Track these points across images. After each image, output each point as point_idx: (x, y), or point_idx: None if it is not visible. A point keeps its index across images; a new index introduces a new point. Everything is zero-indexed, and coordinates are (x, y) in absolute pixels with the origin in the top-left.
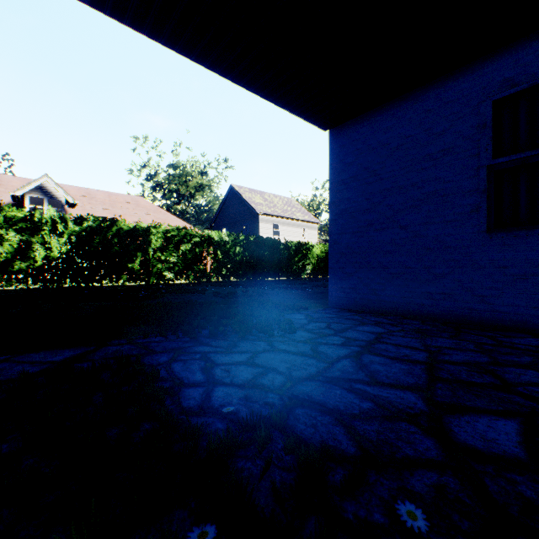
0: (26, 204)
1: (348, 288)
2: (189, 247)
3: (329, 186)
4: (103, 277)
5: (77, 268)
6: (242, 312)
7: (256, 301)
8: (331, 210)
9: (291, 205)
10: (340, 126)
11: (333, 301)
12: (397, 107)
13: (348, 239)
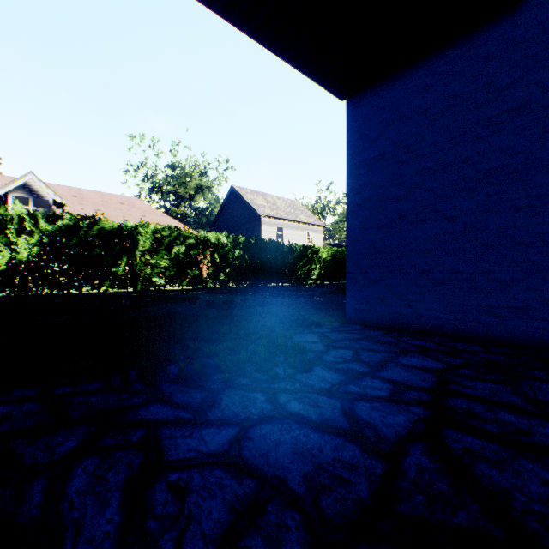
0: (9, 203)
1: (372, 298)
2: (182, 249)
3: (347, 169)
4: (81, 283)
5: (50, 272)
6: (236, 332)
7: (255, 315)
8: (349, 199)
9: (295, 208)
10: (362, 93)
11: (353, 315)
12: (441, 59)
13: (372, 236)
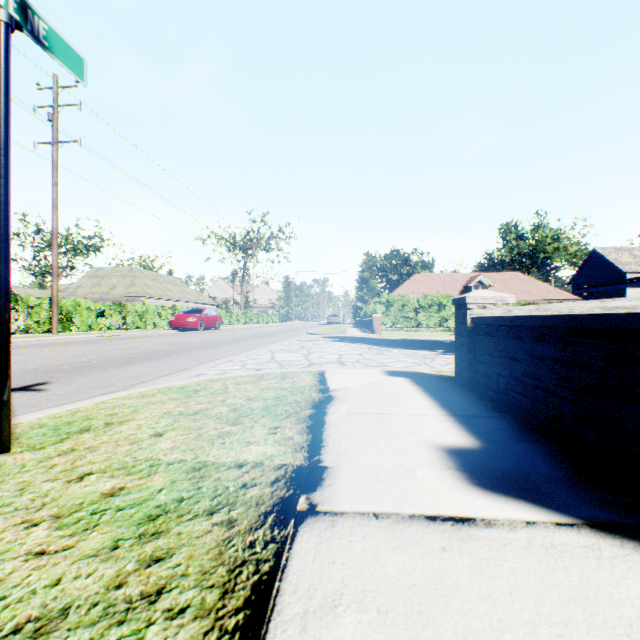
0: (472, 289)
1: None
2: None
3: None
4: None
5: None
6: None
7: None
8: None
9: None
10: None
11: None
12: None
13: None
